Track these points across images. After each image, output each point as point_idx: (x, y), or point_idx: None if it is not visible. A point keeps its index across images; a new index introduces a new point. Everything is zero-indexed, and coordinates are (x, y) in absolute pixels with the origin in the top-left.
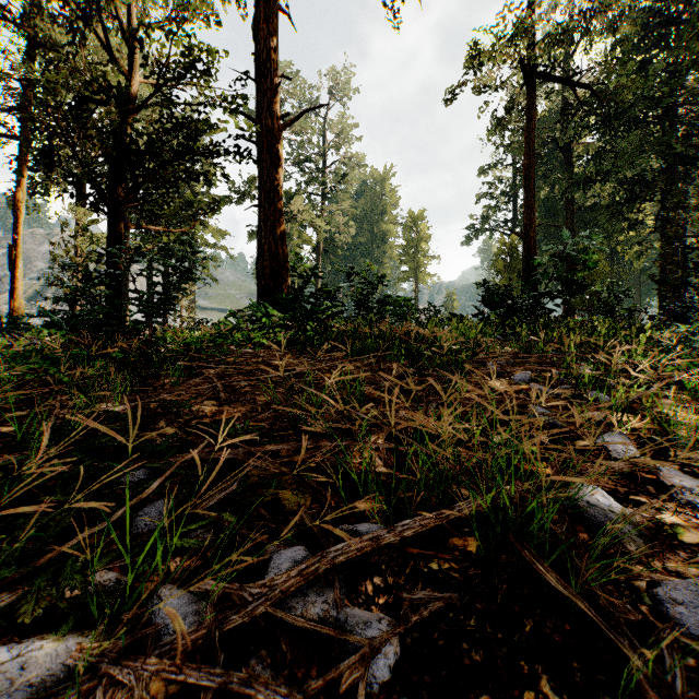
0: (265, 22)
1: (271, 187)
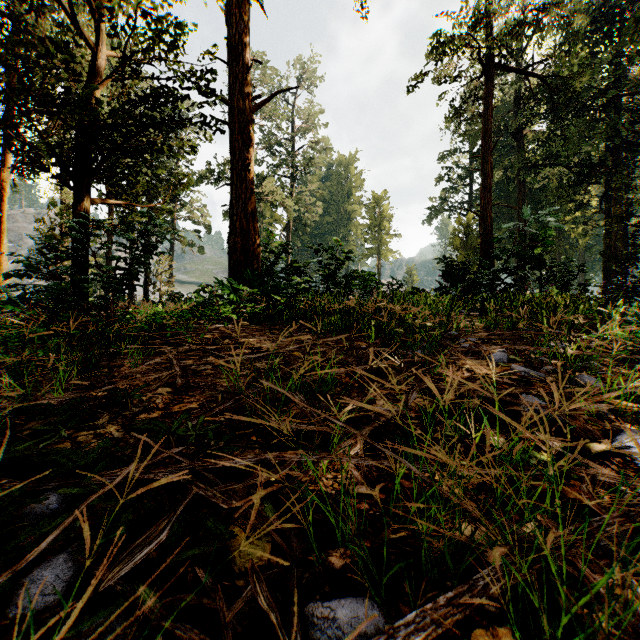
0: (237, 7)
1: (242, 166)
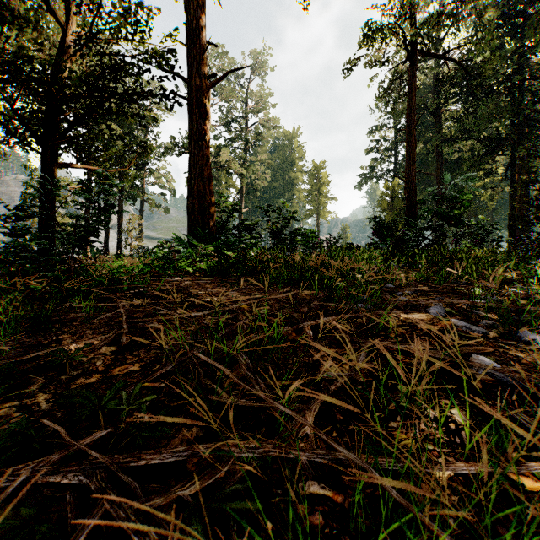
0: None
1: (199, 136)
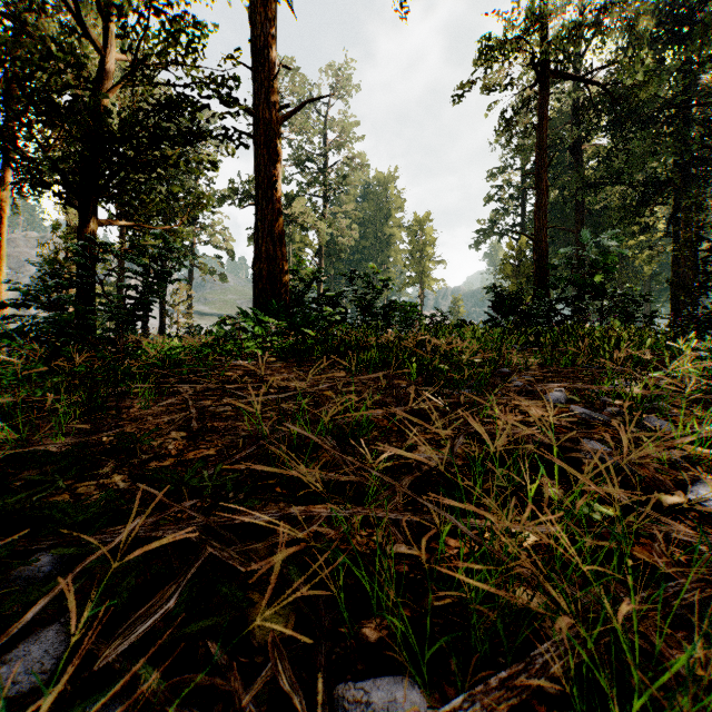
0: (263, 6)
1: (269, 184)
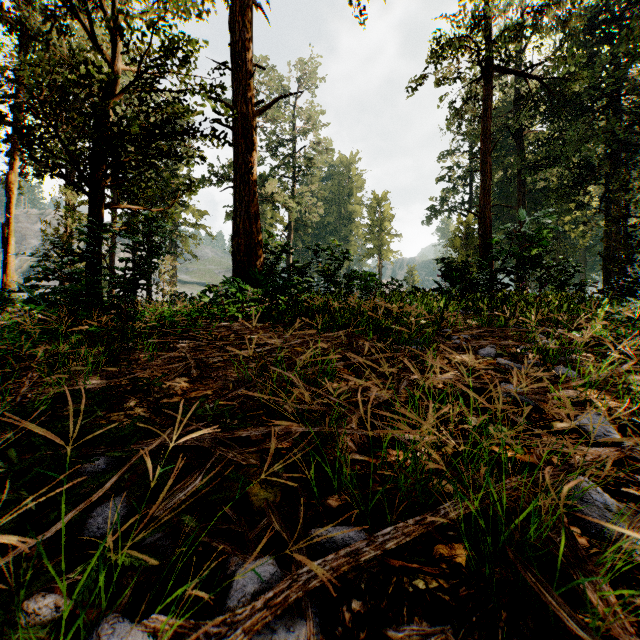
0: (240, 14)
1: (246, 169)
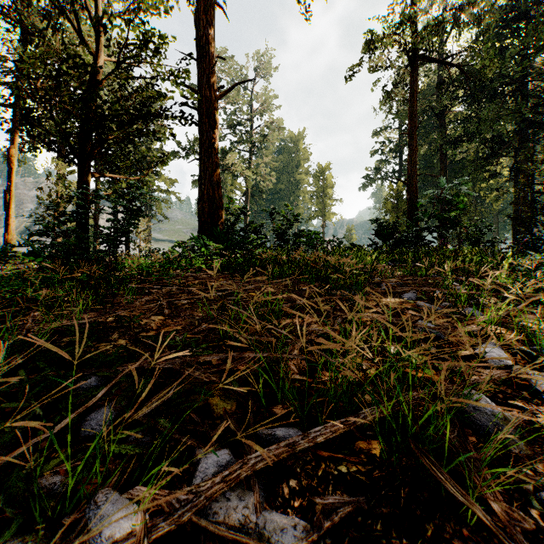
0: (205, 14)
1: (209, 144)
